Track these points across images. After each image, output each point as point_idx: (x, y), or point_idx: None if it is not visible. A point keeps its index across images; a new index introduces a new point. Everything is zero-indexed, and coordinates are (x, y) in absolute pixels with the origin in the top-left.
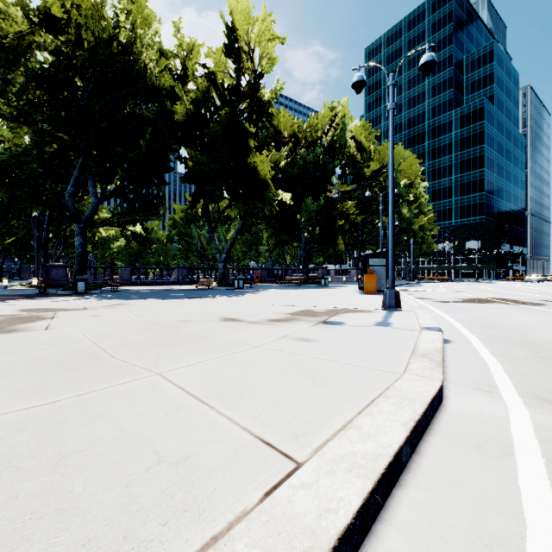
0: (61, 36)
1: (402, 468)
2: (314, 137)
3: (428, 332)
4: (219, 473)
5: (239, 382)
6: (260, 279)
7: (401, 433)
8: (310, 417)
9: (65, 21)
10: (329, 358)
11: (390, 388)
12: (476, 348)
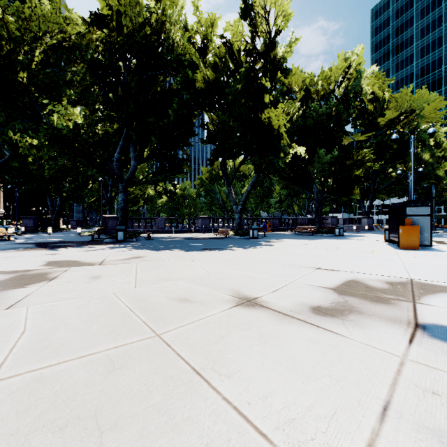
0: (108, 30)
1: None
2: (326, 90)
3: None
4: None
5: None
6: (272, 227)
7: None
8: None
9: (111, 17)
10: None
11: None
12: None
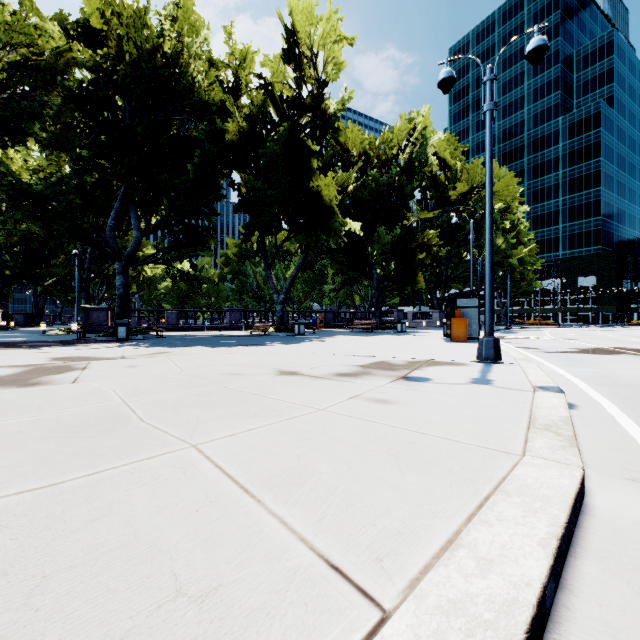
0: (101, 50)
1: (546, 619)
2: (388, 155)
3: (544, 393)
4: (262, 622)
5: (296, 461)
6: (325, 323)
7: (541, 560)
8: (396, 522)
9: (105, 33)
10: (416, 428)
11: (508, 479)
12: (614, 416)
